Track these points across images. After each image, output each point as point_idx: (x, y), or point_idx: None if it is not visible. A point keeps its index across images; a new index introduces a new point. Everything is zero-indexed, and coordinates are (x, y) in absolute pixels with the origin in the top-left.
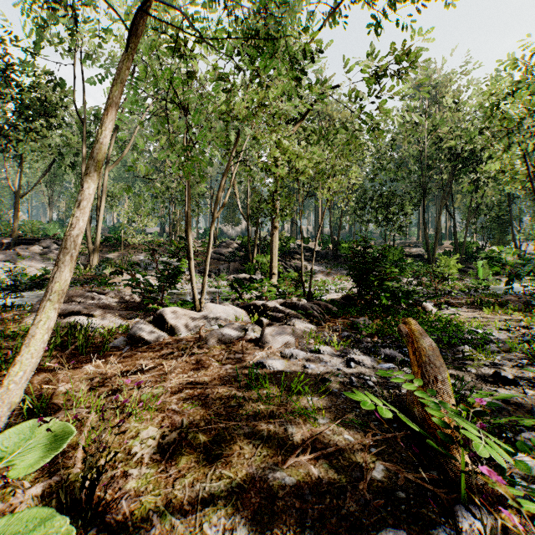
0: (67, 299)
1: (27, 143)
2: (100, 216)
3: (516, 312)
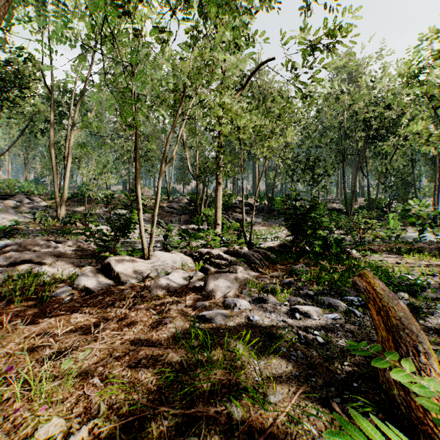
0: (24, 248)
1: (1, 110)
2: (67, 174)
3: (433, 258)
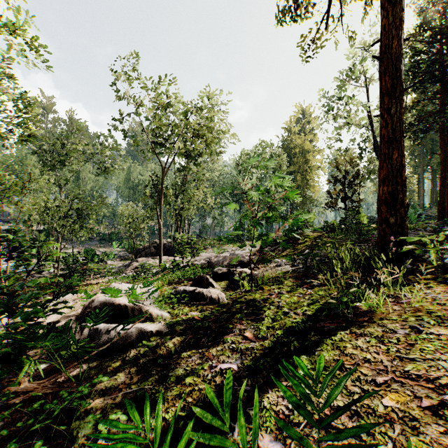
0: None
1: None
2: None
3: (126, 261)
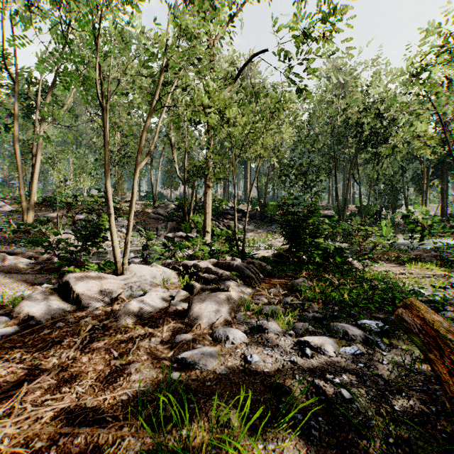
0: None
1: None
2: (35, 175)
3: (437, 267)
